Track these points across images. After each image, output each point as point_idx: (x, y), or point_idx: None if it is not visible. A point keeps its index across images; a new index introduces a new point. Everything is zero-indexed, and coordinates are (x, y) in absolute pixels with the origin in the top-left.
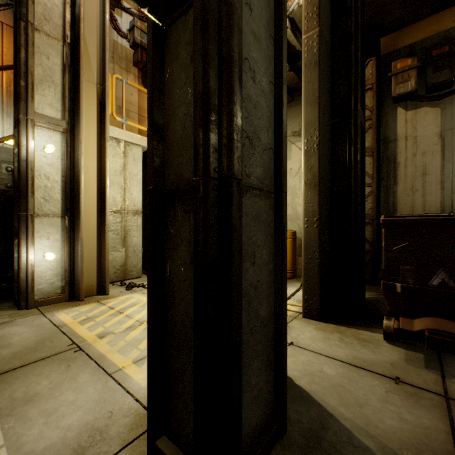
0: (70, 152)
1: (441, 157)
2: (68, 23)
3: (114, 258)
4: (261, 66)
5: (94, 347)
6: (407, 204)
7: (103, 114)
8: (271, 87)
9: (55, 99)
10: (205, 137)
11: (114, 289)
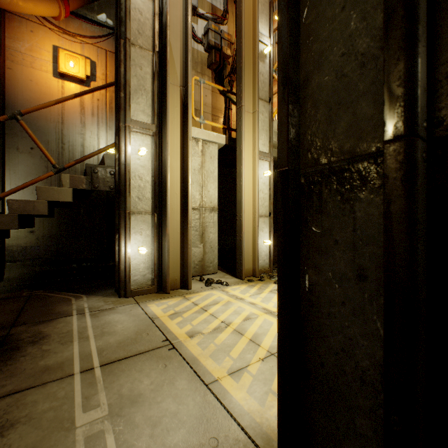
0: (158, 153)
1: None
2: (157, 33)
3: (193, 253)
4: None
5: (185, 347)
6: None
7: (185, 115)
8: None
9: (147, 106)
10: (412, 67)
11: (194, 284)
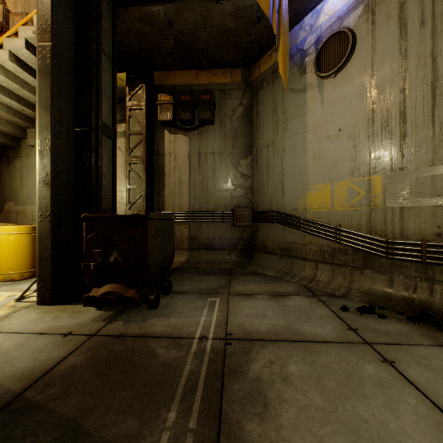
0: None
1: (189, 172)
2: None
3: None
4: None
5: None
6: (171, 204)
7: None
8: None
9: None
10: None
11: None
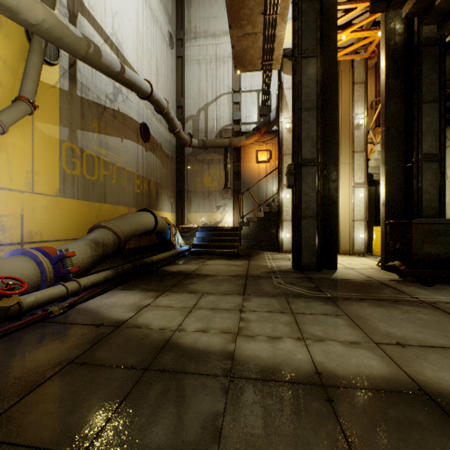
0: None
1: None
2: None
3: None
4: (311, 192)
5: None
6: None
7: None
8: (315, 194)
9: None
10: (294, 211)
11: None
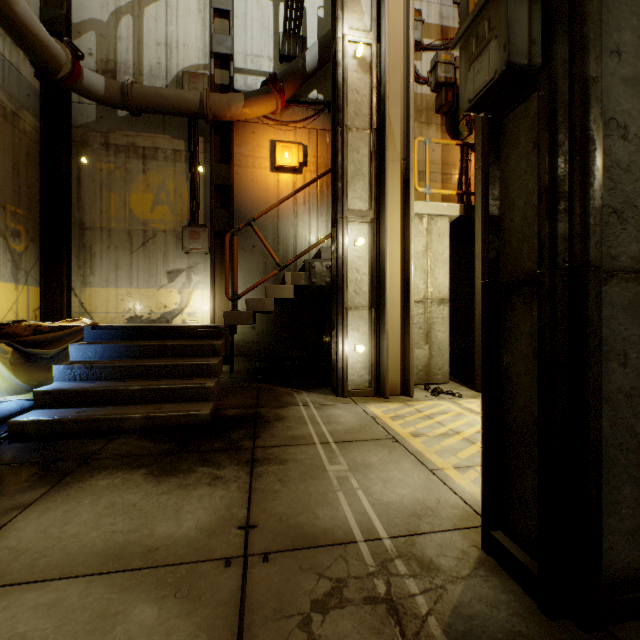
0: (376, 241)
1: None
2: (374, 108)
3: (415, 356)
4: (638, 113)
5: (409, 442)
6: None
7: (406, 192)
8: None
9: (363, 191)
10: (550, 229)
11: (417, 392)
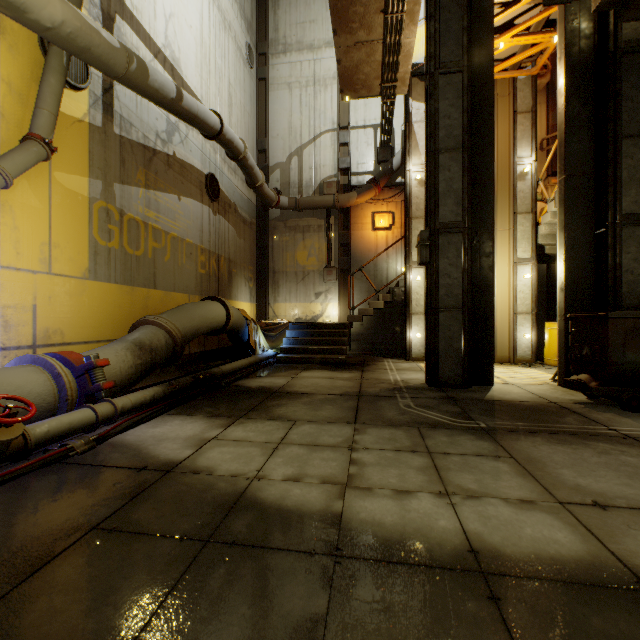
0: None
1: None
2: None
3: None
4: (453, 271)
5: None
6: None
7: None
8: (460, 274)
9: None
10: (429, 300)
11: None
